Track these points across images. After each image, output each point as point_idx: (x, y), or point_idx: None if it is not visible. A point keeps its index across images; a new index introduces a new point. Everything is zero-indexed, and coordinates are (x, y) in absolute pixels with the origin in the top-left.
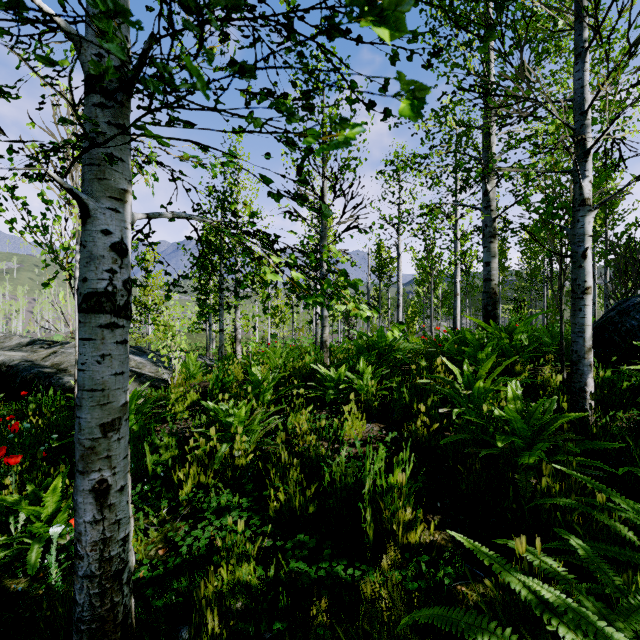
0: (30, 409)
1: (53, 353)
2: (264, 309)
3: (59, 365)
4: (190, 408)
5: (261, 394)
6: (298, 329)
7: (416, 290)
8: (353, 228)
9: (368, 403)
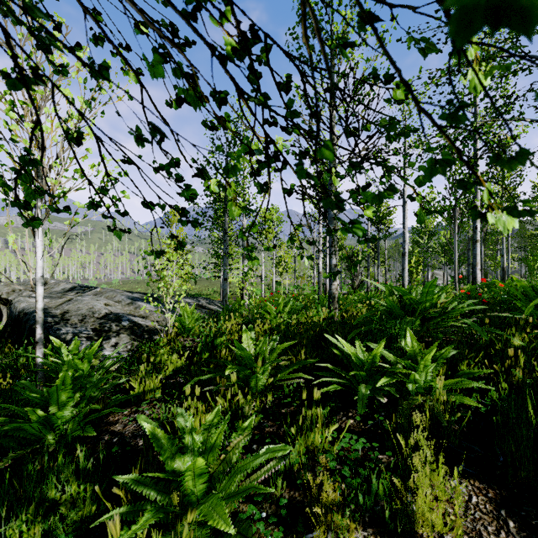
0: (20, 363)
1: (68, 301)
2: (247, 249)
3: (65, 314)
4: (170, 379)
5: (253, 378)
6: (299, 277)
7: (411, 241)
8: (369, 159)
9: (436, 419)
